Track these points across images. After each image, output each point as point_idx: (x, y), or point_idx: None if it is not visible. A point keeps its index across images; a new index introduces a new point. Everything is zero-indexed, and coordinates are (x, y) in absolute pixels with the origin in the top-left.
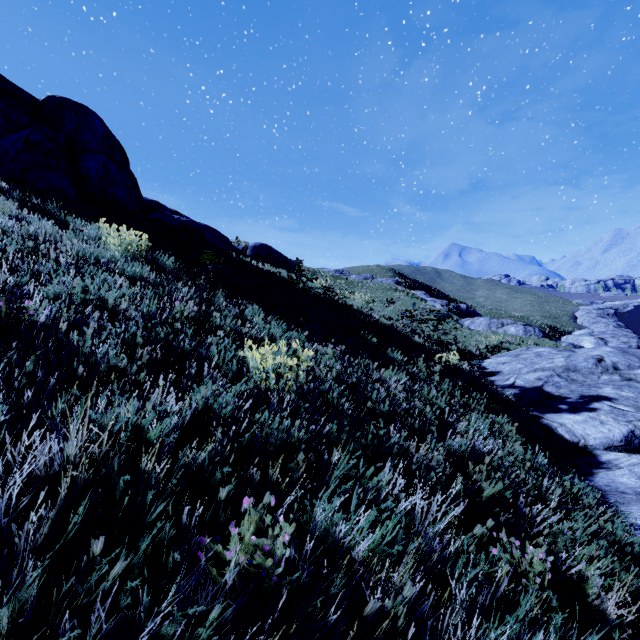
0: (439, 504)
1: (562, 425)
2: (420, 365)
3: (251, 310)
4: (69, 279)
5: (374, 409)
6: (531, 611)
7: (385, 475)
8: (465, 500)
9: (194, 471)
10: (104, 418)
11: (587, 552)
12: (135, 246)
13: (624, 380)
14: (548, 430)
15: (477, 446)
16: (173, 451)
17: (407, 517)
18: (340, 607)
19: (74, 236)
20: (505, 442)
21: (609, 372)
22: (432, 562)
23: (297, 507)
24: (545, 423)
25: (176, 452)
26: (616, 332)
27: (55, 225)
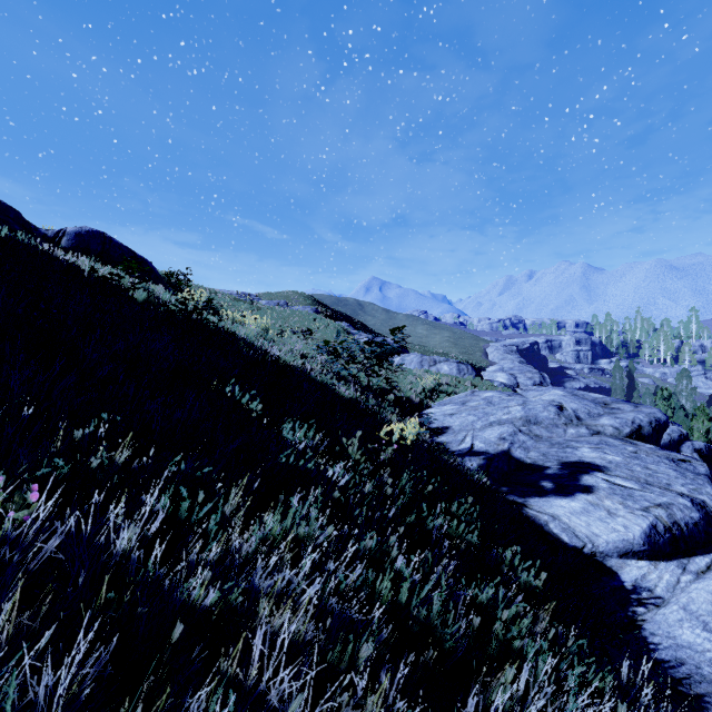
0: None
1: (555, 518)
2: (353, 453)
3: None
4: None
5: None
6: None
7: None
8: None
9: None
10: None
11: None
12: None
13: (593, 434)
14: (536, 527)
15: None
16: None
17: None
18: None
19: None
20: None
21: (574, 423)
22: None
23: None
24: (531, 515)
25: None
26: (522, 368)
27: None
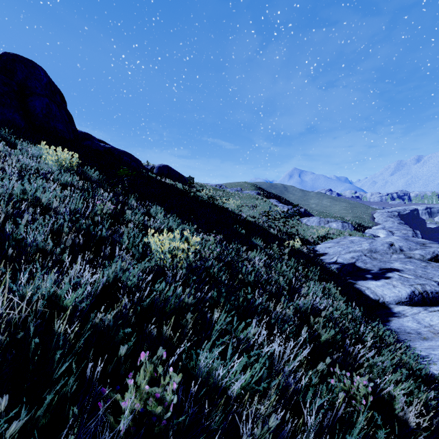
0: (291, 348)
1: (368, 288)
2: (275, 249)
3: (155, 210)
4: (12, 184)
5: (243, 279)
6: (362, 428)
7: (252, 328)
8: (311, 345)
9: (102, 331)
10: (26, 290)
11: (394, 378)
12: (68, 162)
13: (407, 258)
14: (359, 292)
15: (315, 304)
16: (88, 315)
17: (269, 359)
18: (219, 435)
19: (20, 154)
20: (333, 301)
21: (397, 253)
22: (289, 394)
23: (186, 355)
24: (357, 287)
25: (91, 315)
26: (399, 227)
27: (6, 146)
